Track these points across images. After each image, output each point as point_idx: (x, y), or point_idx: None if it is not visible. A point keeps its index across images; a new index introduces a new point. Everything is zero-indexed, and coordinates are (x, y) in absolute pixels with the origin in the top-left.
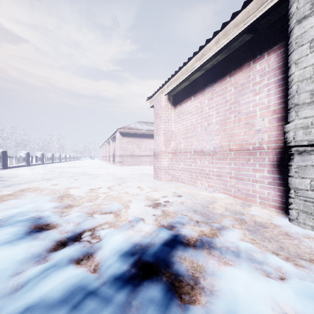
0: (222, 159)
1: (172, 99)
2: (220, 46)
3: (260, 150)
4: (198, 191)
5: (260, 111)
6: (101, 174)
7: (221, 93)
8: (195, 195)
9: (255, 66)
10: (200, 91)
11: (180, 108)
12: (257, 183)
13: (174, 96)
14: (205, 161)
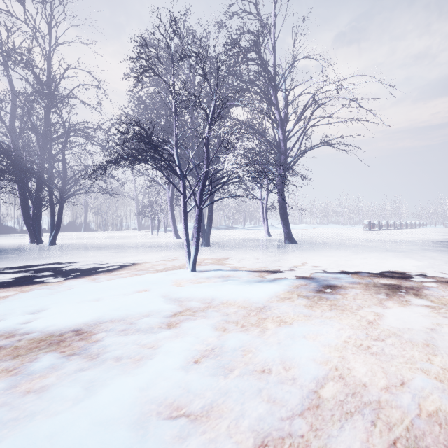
0: None
1: None
2: None
3: None
4: None
5: None
6: (435, 234)
7: None
8: None
9: None
10: None
11: None
12: None
13: None
14: None
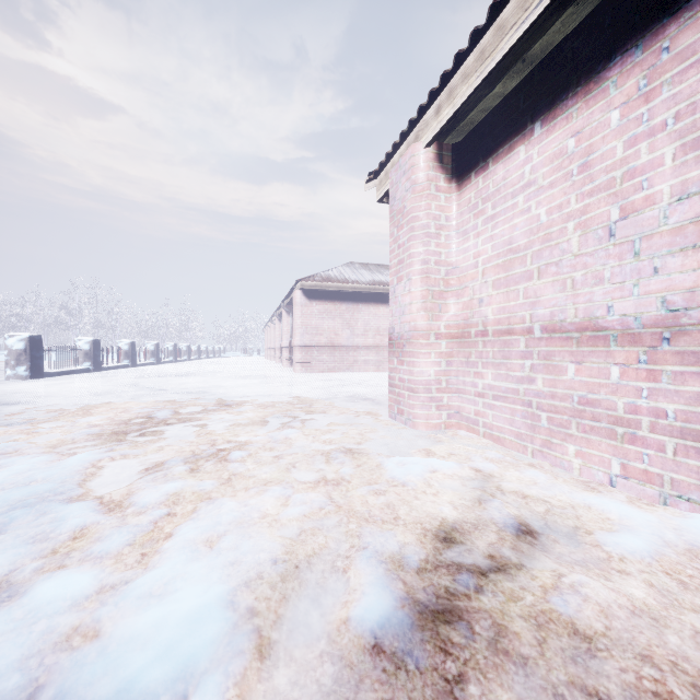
0: None
1: (451, 159)
2: None
3: None
4: (581, 490)
5: None
6: (244, 396)
7: None
8: (585, 525)
9: None
10: (580, 87)
11: (481, 182)
12: None
13: (459, 148)
14: (609, 365)
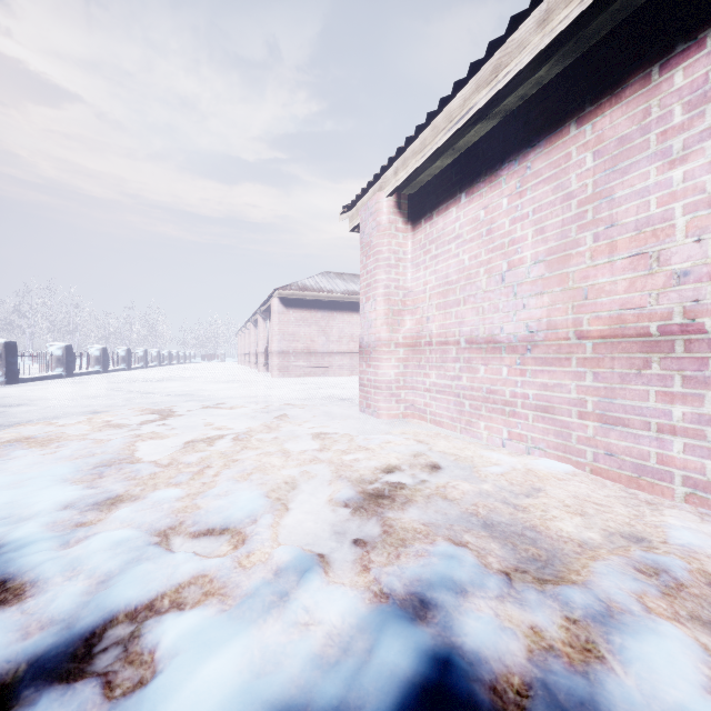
0: (553, 361)
1: (407, 206)
2: (555, 29)
3: (687, 336)
4: (483, 449)
5: (689, 215)
6: (231, 398)
7: (551, 176)
8: (475, 464)
9: (668, 78)
10: (487, 176)
11: (428, 228)
12: (676, 437)
13: (413, 198)
14: (502, 367)
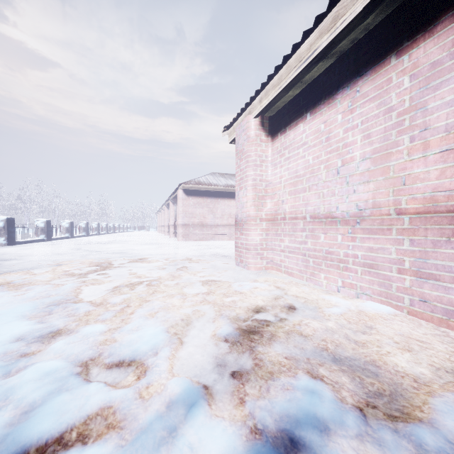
0: (377, 231)
1: (268, 124)
2: None
3: None
4: (324, 294)
5: None
6: (150, 255)
7: (375, 96)
8: (320, 306)
9: None
10: (326, 100)
11: (283, 139)
12: None
13: (272, 119)
14: (337, 235)
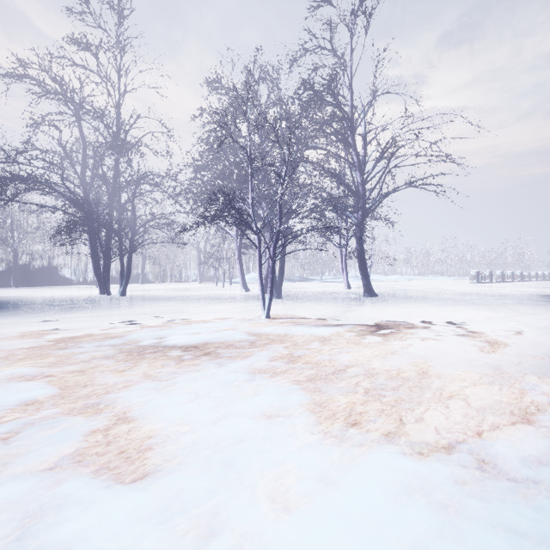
0: None
1: None
2: None
3: None
4: None
5: None
6: None
7: None
8: None
9: None
10: None
11: None
12: None
13: None
14: None
